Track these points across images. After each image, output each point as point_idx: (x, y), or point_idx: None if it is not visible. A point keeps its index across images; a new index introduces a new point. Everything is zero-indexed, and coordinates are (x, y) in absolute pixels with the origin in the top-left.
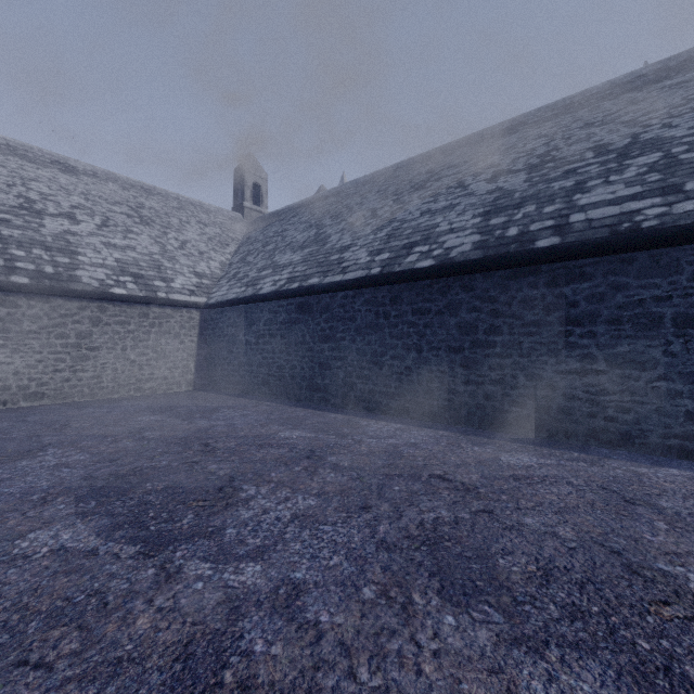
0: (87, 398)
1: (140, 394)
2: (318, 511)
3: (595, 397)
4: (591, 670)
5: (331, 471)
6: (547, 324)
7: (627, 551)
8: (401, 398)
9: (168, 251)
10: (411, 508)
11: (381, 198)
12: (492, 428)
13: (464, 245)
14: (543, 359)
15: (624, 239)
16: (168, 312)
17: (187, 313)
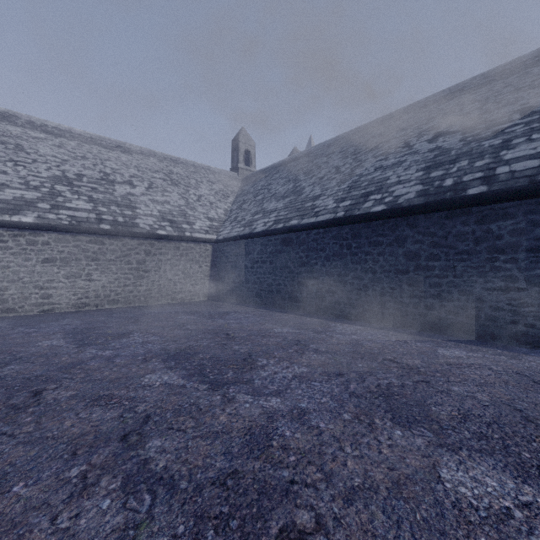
0: (143, 304)
1: (174, 302)
2: (309, 374)
3: (517, 308)
4: (487, 462)
5: (313, 353)
6: (476, 253)
7: (527, 410)
8: (360, 307)
9: (190, 203)
10: (371, 376)
11: (342, 158)
12: (432, 331)
13: (409, 194)
14: (473, 279)
15: None
16: (192, 246)
17: (203, 246)
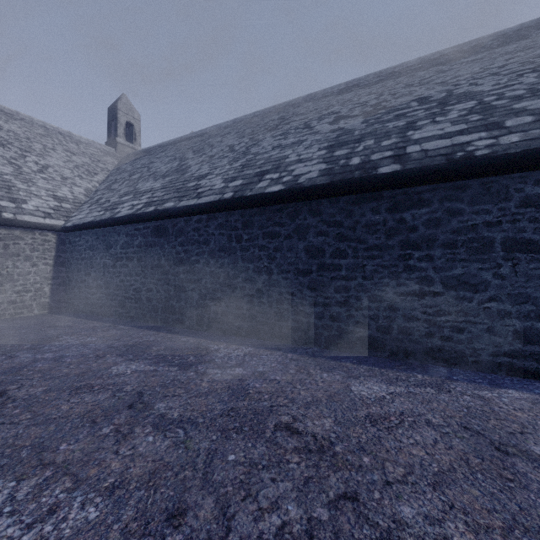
0: None
1: None
2: (92, 539)
3: (433, 317)
4: None
5: (151, 430)
6: (388, 248)
7: None
8: (253, 319)
9: (24, 172)
10: (246, 504)
11: (238, 137)
12: (338, 348)
13: (312, 172)
14: (385, 281)
15: (460, 165)
16: (16, 234)
17: (40, 236)
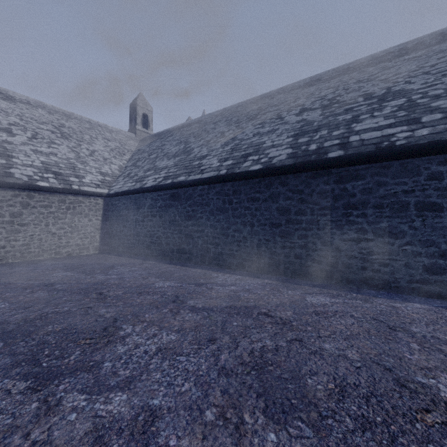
0: (18, 260)
1: (59, 256)
2: (176, 344)
3: (366, 256)
4: None
5: (189, 311)
6: (335, 208)
7: (395, 368)
8: (240, 258)
9: (81, 157)
10: (245, 339)
11: (227, 125)
12: (300, 277)
13: (281, 155)
14: (333, 231)
15: (384, 152)
16: (80, 199)
17: (94, 200)
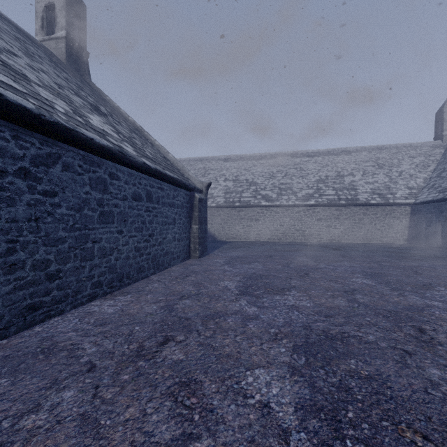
0: (361, 242)
1: (381, 242)
2: None
3: None
4: None
5: None
6: None
7: None
8: None
9: (392, 179)
10: None
11: None
12: None
13: None
14: None
15: None
16: (394, 208)
17: (403, 208)
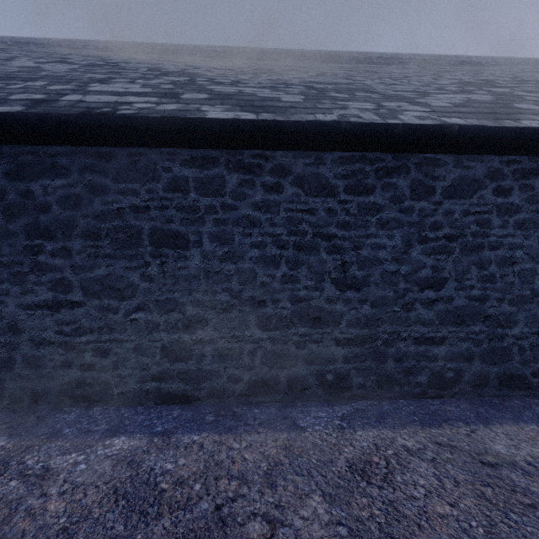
0: None
1: None
2: None
3: (71, 339)
4: None
5: None
6: (8, 235)
7: None
8: None
9: None
10: None
11: None
12: None
13: None
14: (4, 288)
15: (91, 120)
16: None
17: None
